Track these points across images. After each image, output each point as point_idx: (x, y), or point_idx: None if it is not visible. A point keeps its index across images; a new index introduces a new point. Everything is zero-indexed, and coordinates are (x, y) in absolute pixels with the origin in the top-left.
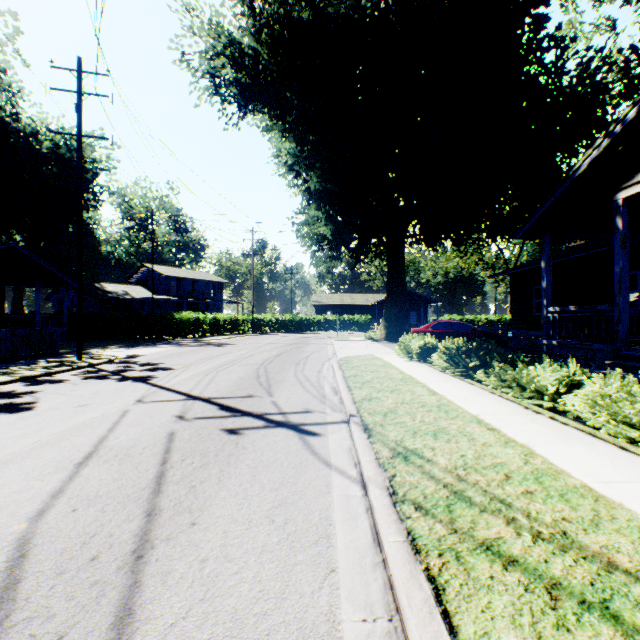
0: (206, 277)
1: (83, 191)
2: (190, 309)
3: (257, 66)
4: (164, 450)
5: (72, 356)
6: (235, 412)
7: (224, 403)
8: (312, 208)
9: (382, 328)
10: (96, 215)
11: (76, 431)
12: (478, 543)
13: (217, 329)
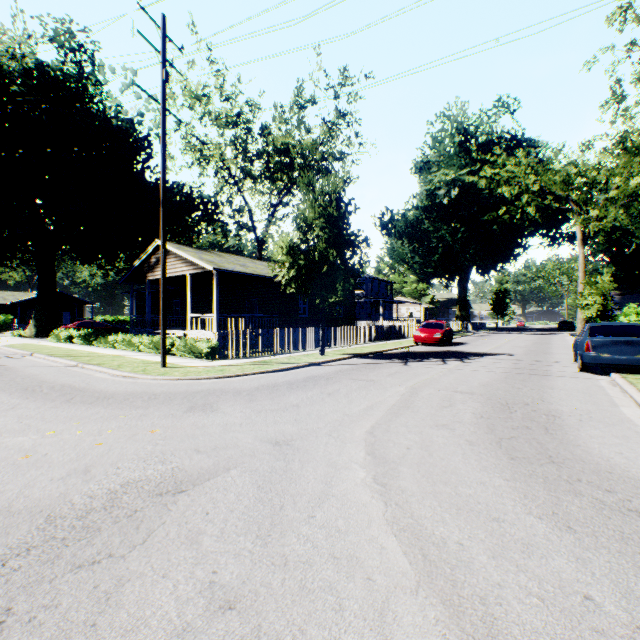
0: None
1: None
2: None
3: None
4: None
5: None
6: None
7: None
8: None
9: (33, 327)
10: None
11: None
12: (71, 356)
13: None
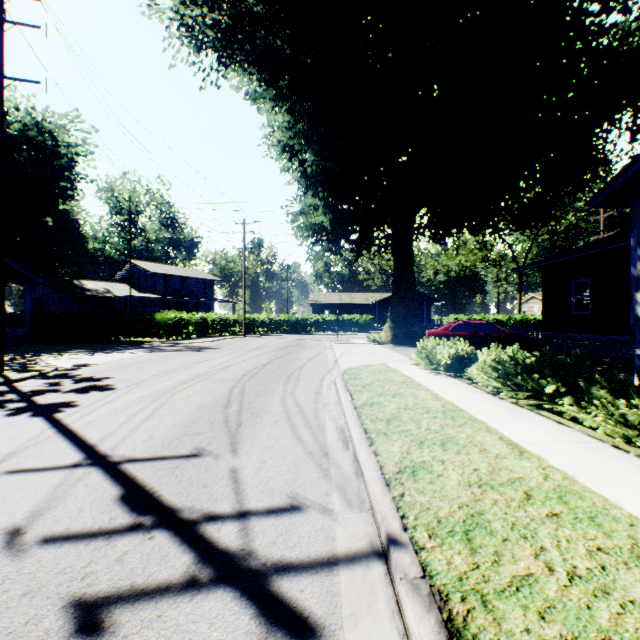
0: (196, 274)
1: (57, 179)
2: (178, 308)
3: (240, 5)
4: None
5: None
6: (144, 512)
7: (139, 477)
8: (309, 195)
9: (388, 329)
10: (78, 208)
11: None
12: None
13: (204, 330)
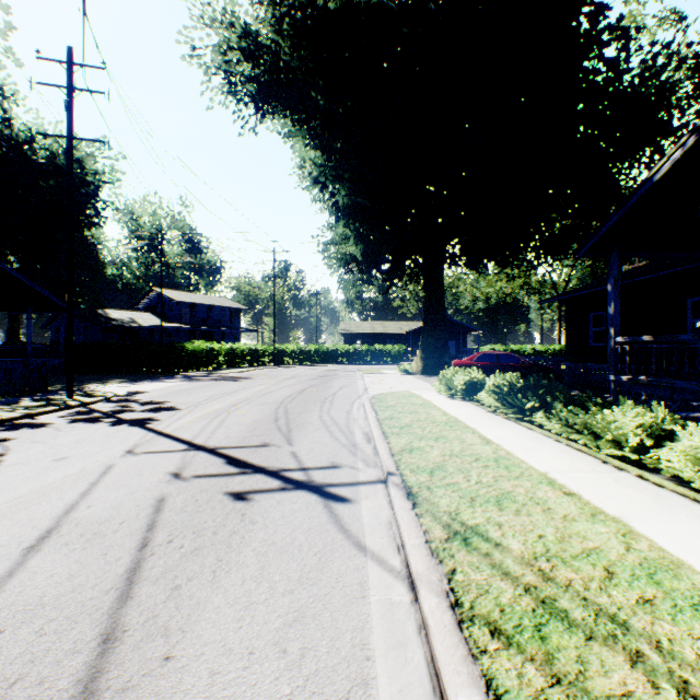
0: (222, 303)
1: (84, 206)
2: (204, 338)
3: (277, 61)
4: (147, 526)
5: (63, 393)
6: (245, 467)
7: (233, 455)
8: (340, 225)
9: (418, 360)
10: (100, 234)
11: (39, 496)
12: None
13: (234, 361)
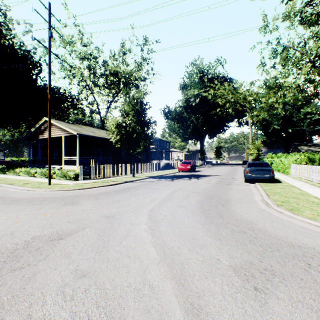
0: None
1: None
2: None
3: None
4: None
5: None
6: None
7: None
8: None
9: None
10: None
11: None
12: None
13: None
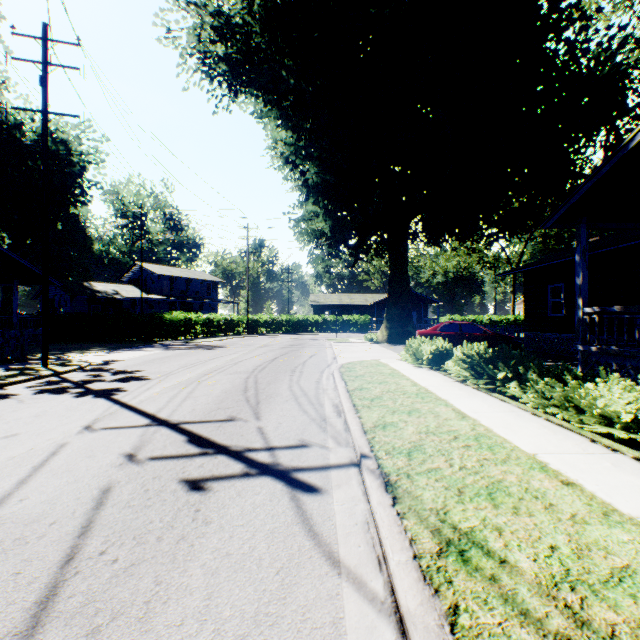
0: (200, 276)
1: (70, 185)
2: (184, 309)
3: (249, 41)
4: (80, 528)
5: (40, 362)
6: (207, 447)
7: (196, 431)
8: (310, 203)
9: (384, 329)
10: (86, 212)
11: None
12: None
13: (210, 330)
